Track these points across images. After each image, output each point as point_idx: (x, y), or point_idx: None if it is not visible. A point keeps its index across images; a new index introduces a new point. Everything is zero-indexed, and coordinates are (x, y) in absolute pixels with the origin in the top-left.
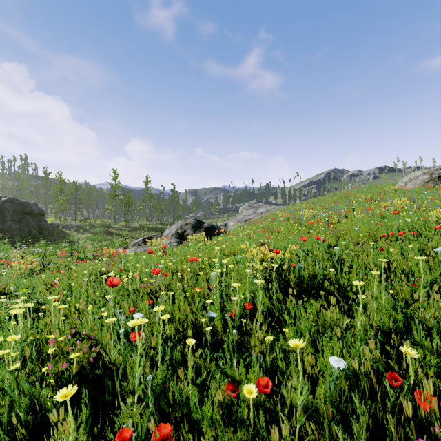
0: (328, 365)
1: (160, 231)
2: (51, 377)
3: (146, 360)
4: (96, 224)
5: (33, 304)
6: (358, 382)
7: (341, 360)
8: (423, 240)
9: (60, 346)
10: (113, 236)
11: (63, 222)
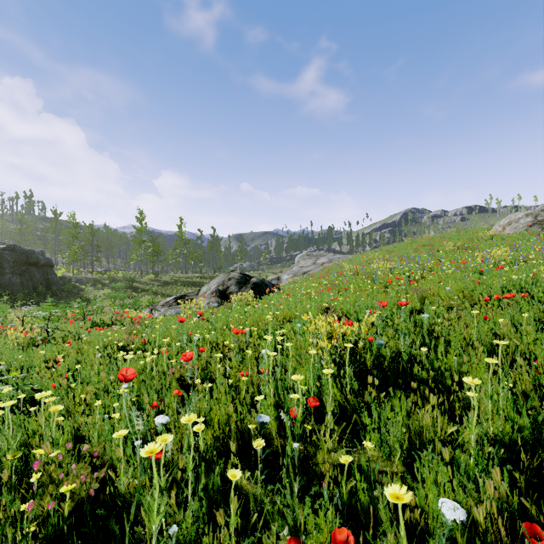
0: (433, 505)
1: (197, 286)
2: (32, 522)
3: (172, 486)
4: (117, 278)
5: (24, 394)
6: (476, 526)
7: (457, 505)
8: (537, 304)
9: (48, 471)
10: (138, 292)
11: (77, 274)
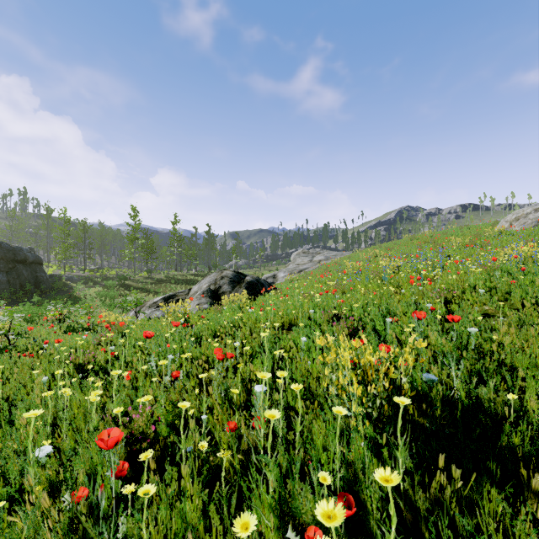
0: None
1: (191, 284)
2: None
3: None
4: (110, 275)
5: None
6: None
7: None
8: None
9: None
10: (131, 290)
11: (69, 272)
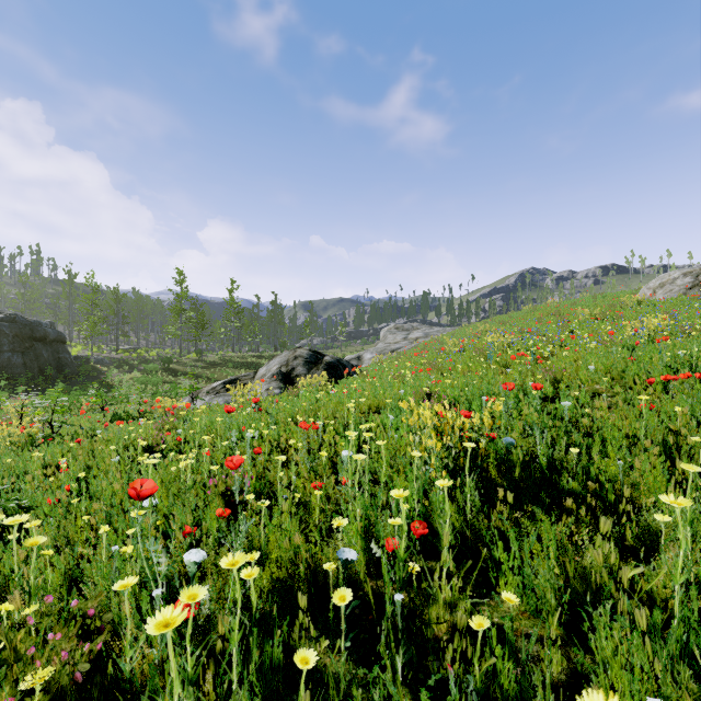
0: None
1: (253, 369)
2: None
3: (208, 659)
4: (150, 357)
5: (3, 514)
6: None
7: None
8: None
9: (12, 643)
10: (177, 375)
11: (97, 353)
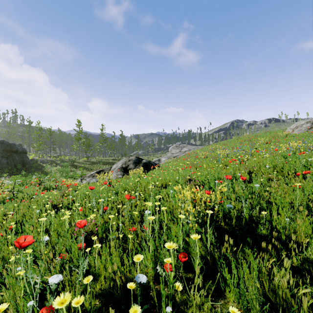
0: None
1: (111, 165)
2: None
3: None
4: (65, 160)
5: None
6: None
7: None
8: None
9: None
10: (77, 168)
11: (41, 158)
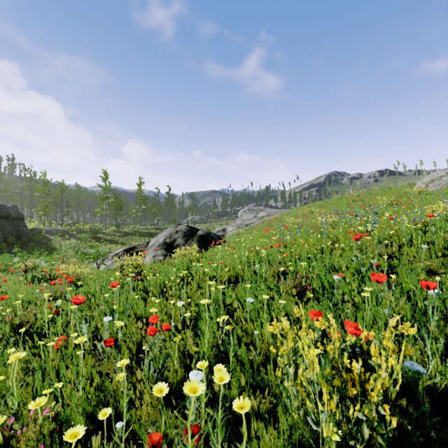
0: None
1: (153, 237)
2: None
3: None
4: (84, 229)
5: None
6: None
7: None
8: None
9: None
10: (101, 242)
11: (48, 226)
